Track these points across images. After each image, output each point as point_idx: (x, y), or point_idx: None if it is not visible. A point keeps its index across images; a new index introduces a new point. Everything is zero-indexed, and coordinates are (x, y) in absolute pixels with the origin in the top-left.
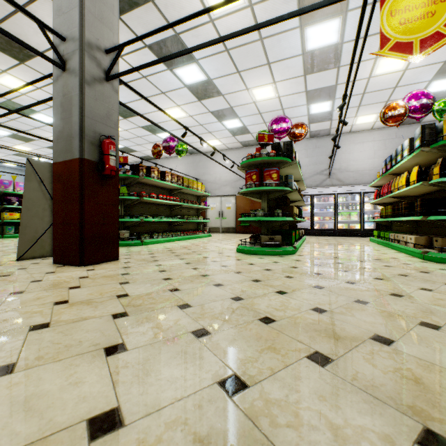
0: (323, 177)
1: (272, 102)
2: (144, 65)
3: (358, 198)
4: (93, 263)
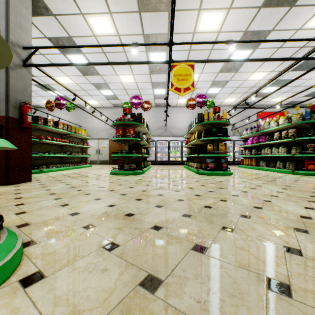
0: (163, 130)
1: (132, 84)
2: (54, 64)
3: (180, 144)
4: (15, 183)
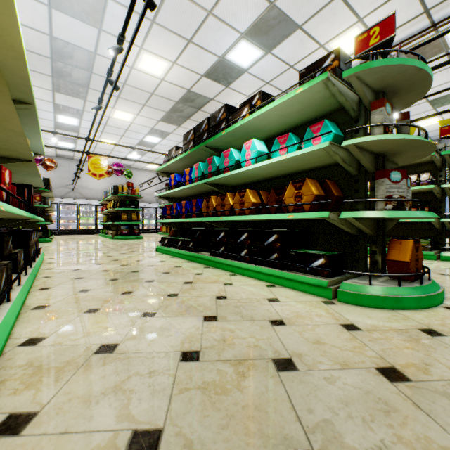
0: (68, 190)
1: None
2: None
3: (94, 208)
4: None
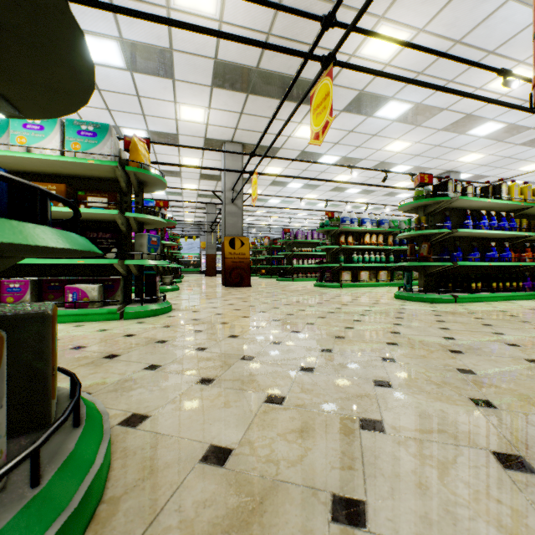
0: None
1: None
2: None
3: None
4: None
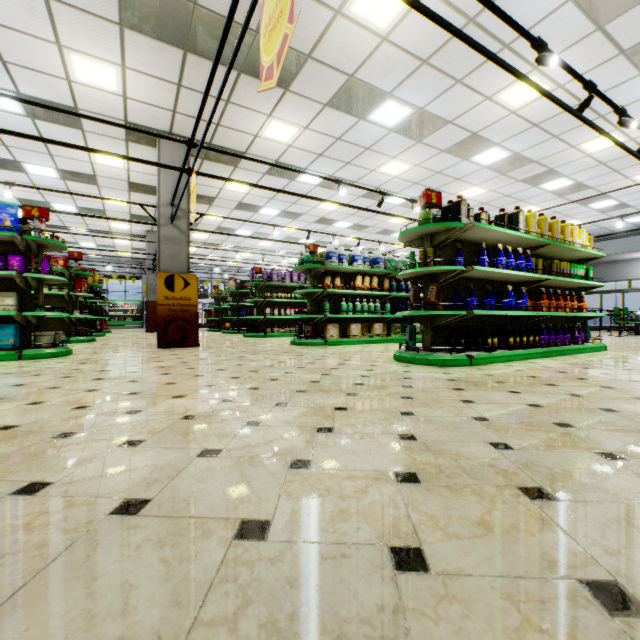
0: None
1: None
2: None
3: None
4: None
